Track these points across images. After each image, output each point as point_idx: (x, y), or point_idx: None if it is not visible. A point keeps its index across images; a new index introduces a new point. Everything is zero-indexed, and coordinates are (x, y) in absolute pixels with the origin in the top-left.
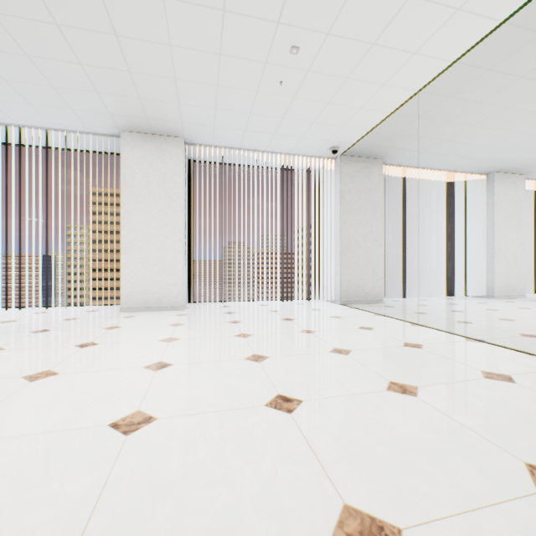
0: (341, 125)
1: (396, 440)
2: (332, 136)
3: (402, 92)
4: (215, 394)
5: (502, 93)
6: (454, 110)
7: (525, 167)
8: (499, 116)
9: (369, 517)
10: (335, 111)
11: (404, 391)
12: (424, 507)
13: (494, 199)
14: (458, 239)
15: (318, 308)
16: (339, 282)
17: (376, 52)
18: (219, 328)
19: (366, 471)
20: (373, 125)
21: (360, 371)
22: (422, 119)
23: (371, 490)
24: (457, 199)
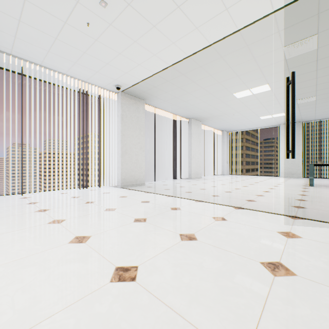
0: (125, 71)
1: (208, 274)
2: (118, 77)
3: (163, 63)
4: (55, 289)
5: (203, 80)
6: (183, 82)
7: (202, 118)
8: (199, 91)
9: None
10: (123, 61)
11: (190, 238)
12: (249, 314)
13: (191, 131)
14: (177, 149)
15: (108, 192)
16: (120, 173)
17: (155, 32)
18: (28, 219)
19: (208, 305)
20: (144, 78)
21: (160, 231)
22: (169, 82)
23: (220, 319)
24: (176, 129)
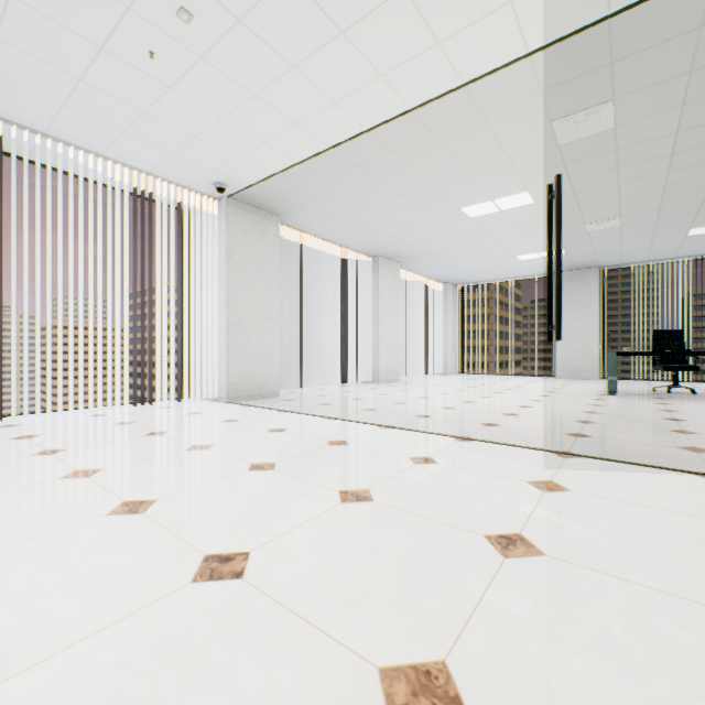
0: (236, 155)
1: (384, 559)
2: (220, 167)
3: (315, 142)
4: (78, 600)
5: (398, 179)
6: (359, 182)
7: (402, 257)
8: (393, 202)
9: (412, 668)
10: (231, 134)
11: (359, 498)
12: (447, 622)
13: (380, 284)
14: (349, 321)
15: (199, 411)
16: (226, 372)
17: (296, 79)
18: (17, 470)
19: (377, 612)
20: (277, 170)
21: (301, 487)
22: (329, 181)
23: (394, 633)
24: (348, 279)
